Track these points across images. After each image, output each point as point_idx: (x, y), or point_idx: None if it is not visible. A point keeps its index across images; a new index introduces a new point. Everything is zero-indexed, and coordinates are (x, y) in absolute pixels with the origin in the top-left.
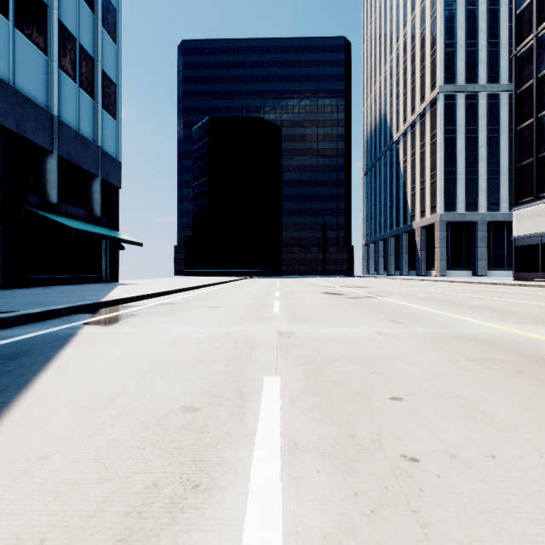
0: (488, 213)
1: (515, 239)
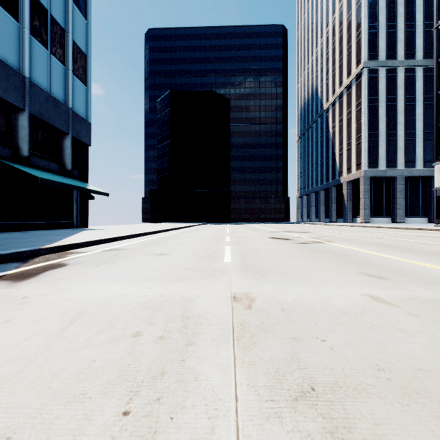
0: (405, 169)
1: (437, 190)
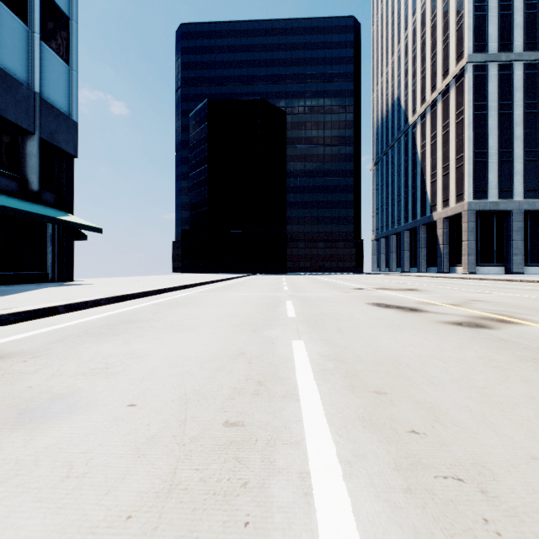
0: (525, 200)
1: None
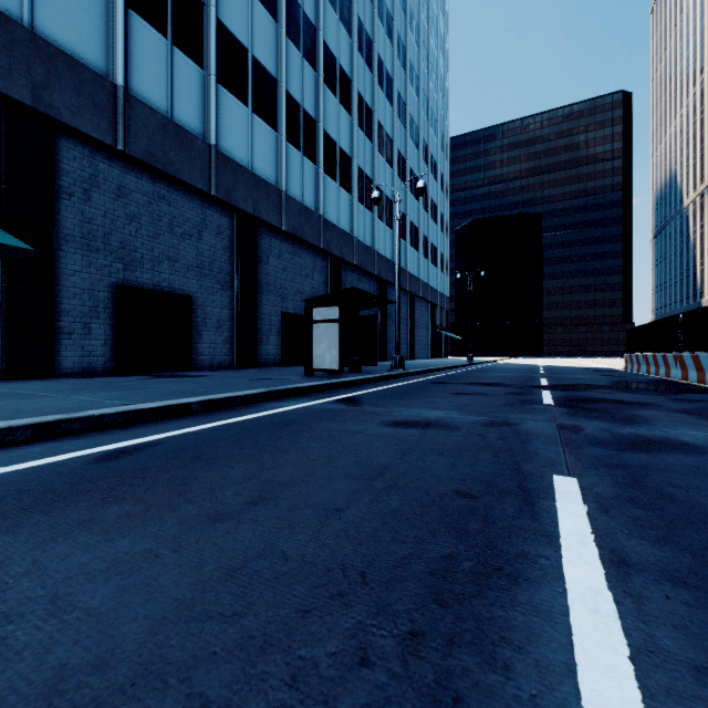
0: None
1: None
